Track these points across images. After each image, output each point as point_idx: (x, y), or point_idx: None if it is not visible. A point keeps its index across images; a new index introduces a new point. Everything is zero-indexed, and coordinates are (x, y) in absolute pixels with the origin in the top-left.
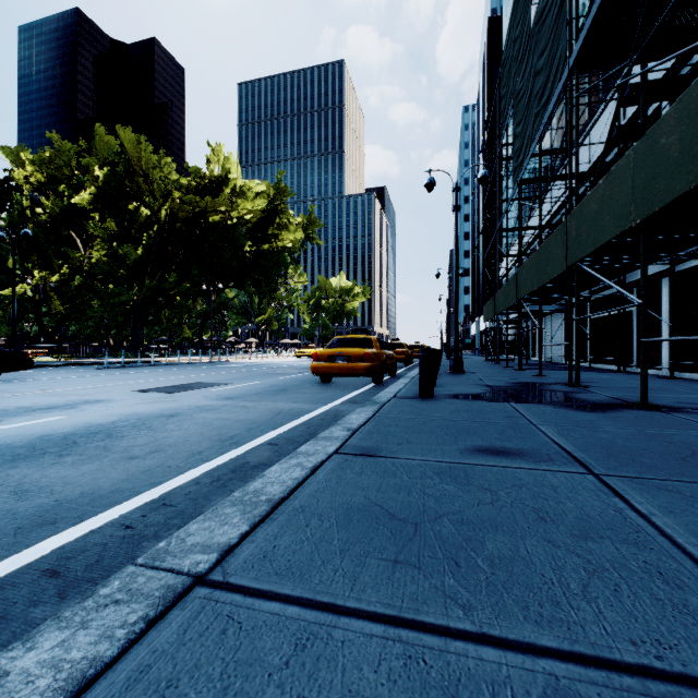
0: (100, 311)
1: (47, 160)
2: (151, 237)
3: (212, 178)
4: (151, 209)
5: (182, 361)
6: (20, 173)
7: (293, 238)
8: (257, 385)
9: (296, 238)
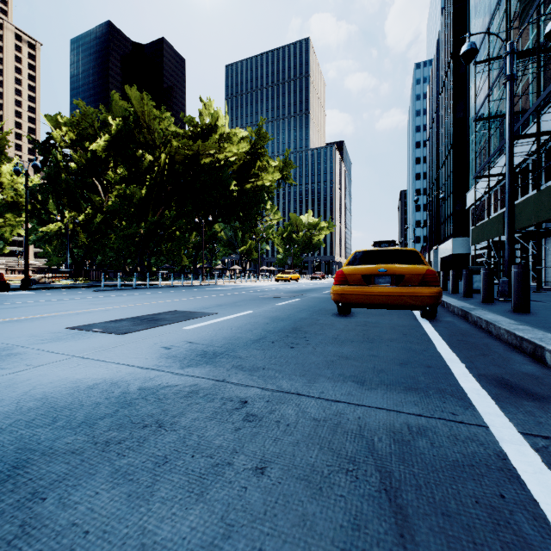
0: (117, 243)
1: (76, 122)
2: (153, 178)
3: (203, 126)
4: (153, 155)
5: (177, 284)
6: (57, 134)
7: (272, 178)
8: (252, 317)
9: (273, 178)
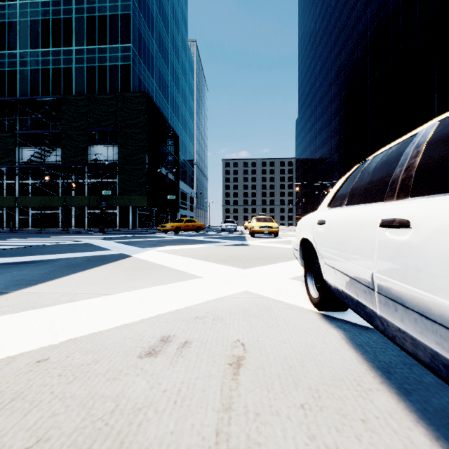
0: None
1: None
2: None
3: None
4: None
5: None
6: None
7: None
8: None
9: None
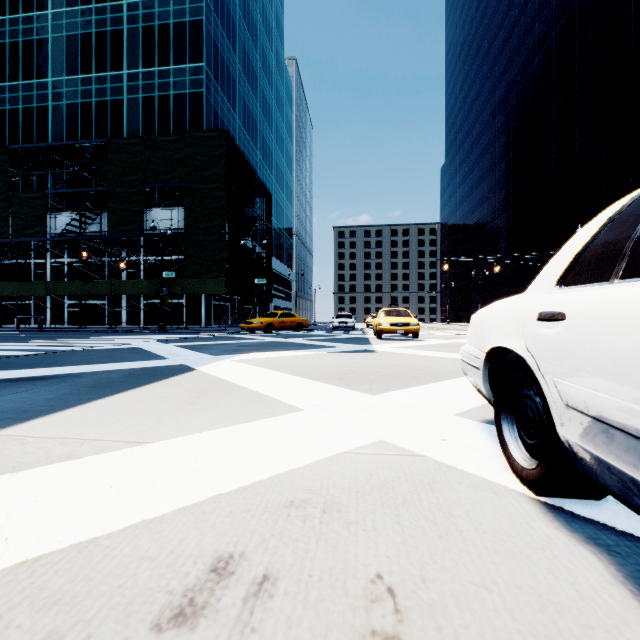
0: None
1: None
2: None
3: None
4: None
5: None
6: None
7: None
8: None
9: None
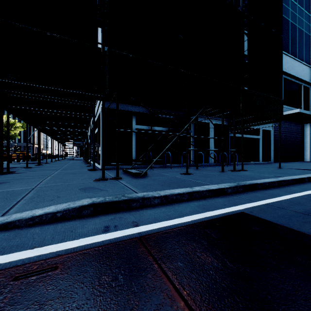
0: None
1: None
2: None
3: None
4: None
5: None
6: None
7: None
8: None
9: None
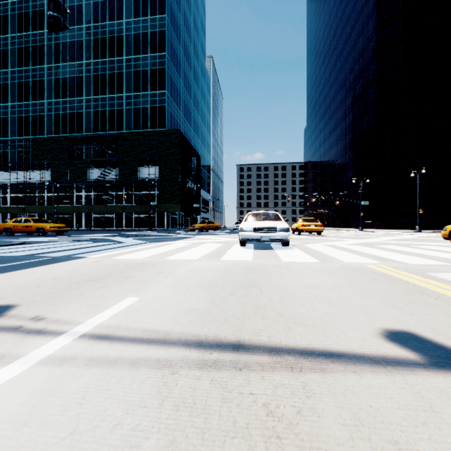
0: None
1: None
2: None
3: None
4: None
5: None
6: None
7: None
8: None
9: None
